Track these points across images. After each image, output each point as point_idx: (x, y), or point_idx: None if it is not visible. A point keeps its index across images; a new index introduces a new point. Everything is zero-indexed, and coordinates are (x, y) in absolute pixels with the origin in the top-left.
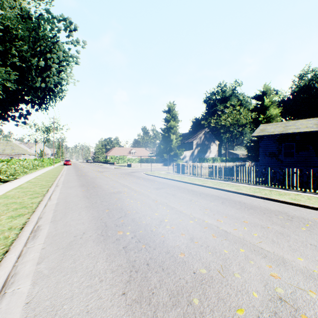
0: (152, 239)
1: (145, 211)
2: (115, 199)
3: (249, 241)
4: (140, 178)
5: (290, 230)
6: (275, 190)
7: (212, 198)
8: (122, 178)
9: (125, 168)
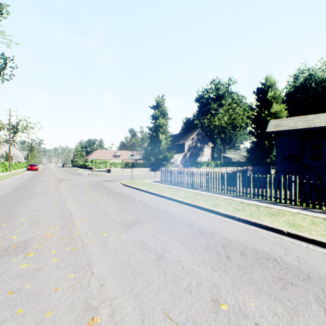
0: None
1: None
2: None
3: None
4: (110, 193)
5: None
6: None
7: (273, 280)
8: (80, 194)
9: (101, 175)
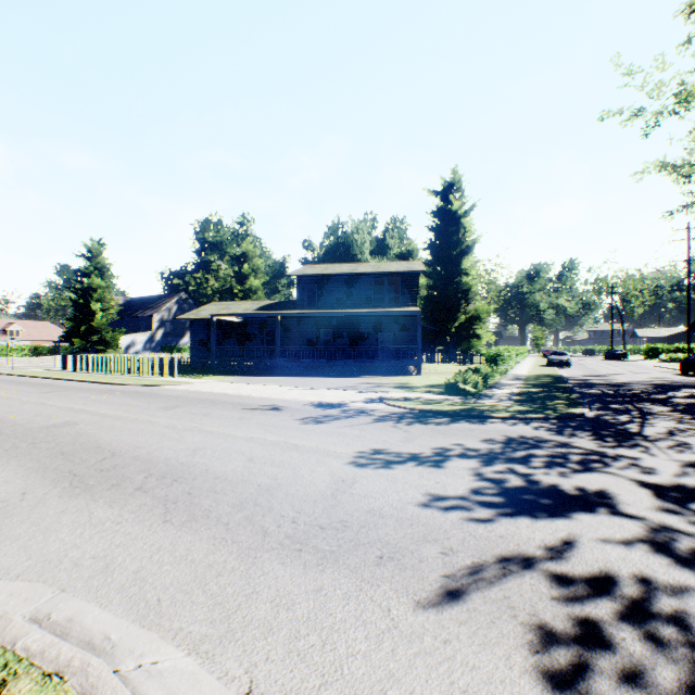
0: None
1: None
2: None
3: None
4: None
5: (41, 390)
6: (124, 377)
7: (30, 385)
8: None
9: None
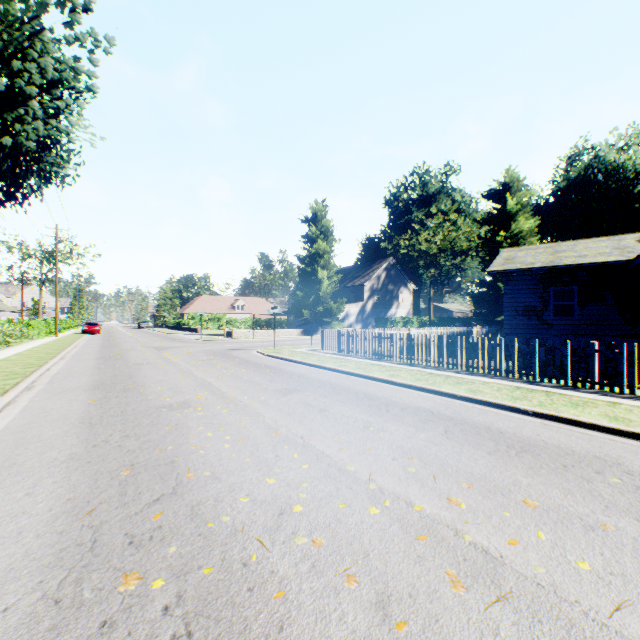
0: (241, 614)
1: (241, 470)
2: (164, 430)
3: (577, 603)
4: (248, 364)
5: None
6: (556, 392)
7: (419, 420)
8: (205, 365)
9: (219, 340)
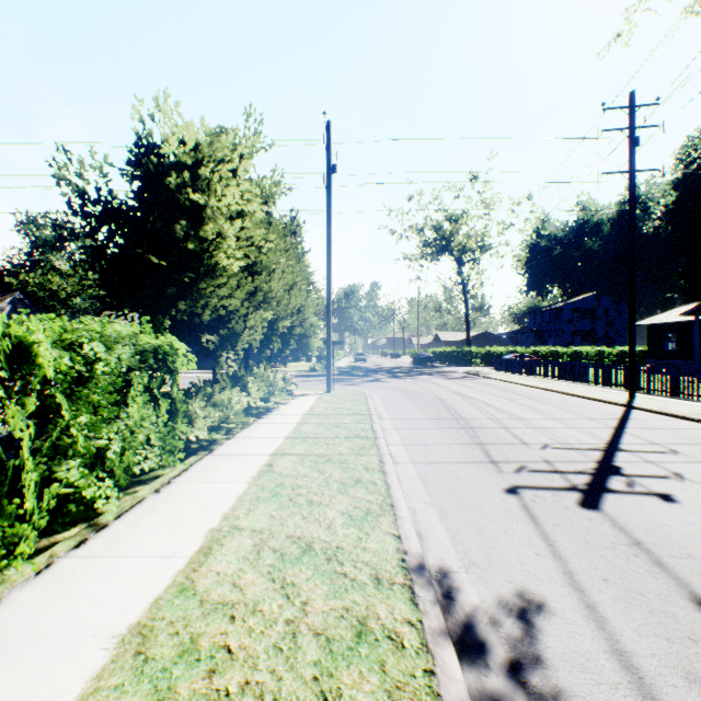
0: None
1: None
2: None
3: None
4: None
5: None
6: None
7: None
8: None
9: None
